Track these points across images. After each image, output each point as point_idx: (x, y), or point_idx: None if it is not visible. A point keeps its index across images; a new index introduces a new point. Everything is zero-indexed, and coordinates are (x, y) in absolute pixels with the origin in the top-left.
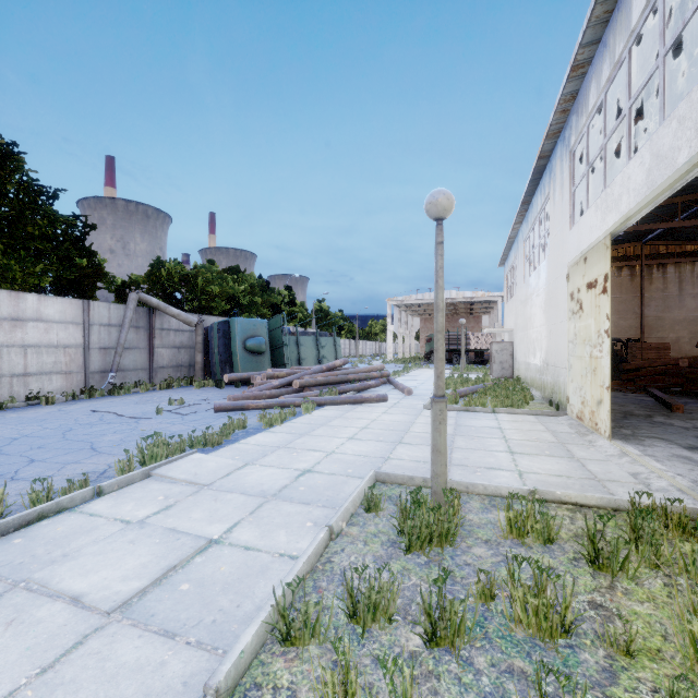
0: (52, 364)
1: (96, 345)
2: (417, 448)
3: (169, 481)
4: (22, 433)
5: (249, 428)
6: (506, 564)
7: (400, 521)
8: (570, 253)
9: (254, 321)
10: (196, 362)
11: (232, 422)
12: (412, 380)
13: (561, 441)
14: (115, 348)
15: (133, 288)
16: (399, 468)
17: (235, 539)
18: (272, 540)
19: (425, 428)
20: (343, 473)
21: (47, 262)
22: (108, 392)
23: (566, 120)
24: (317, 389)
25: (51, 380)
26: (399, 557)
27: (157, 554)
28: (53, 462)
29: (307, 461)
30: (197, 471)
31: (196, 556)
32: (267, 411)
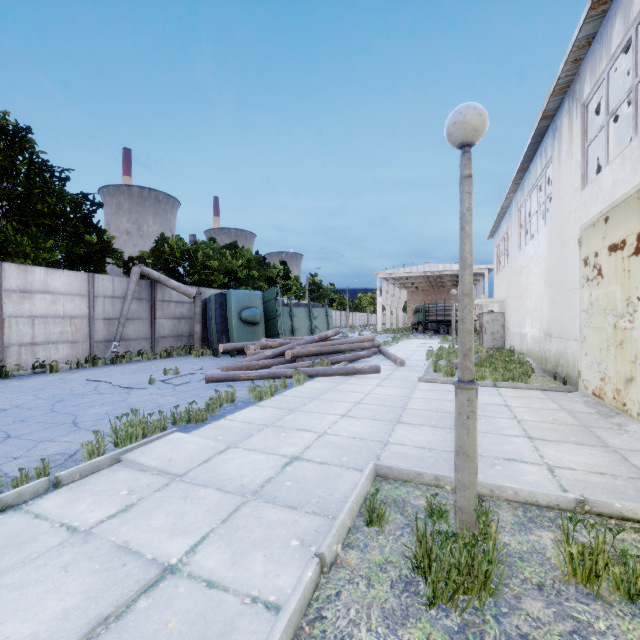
0: (59, 334)
1: (100, 316)
2: (418, 430)
3: (140, 468)
4: (14, 403)
5: (238, 401)
6: (583, 638)
7: (416, 552)
8: (583, 215)
9: (249, 292)
10: (195, 332)
11: (220, 396)
12: (403, 350)
13: (583, 423)
14: (118, 319)
15: (136, 262)
16: (402, 457)
17: (196, 566)
18: (244, 570)
19: (424, 404)
20: (336, 463)
21: (58, 238)
22: (111, 360)
23: (577, 72)
24: (310, 360)
25: (58, 349)
26: (419, 615)
27: (89, 592)
28: (28, 440)
29: (295, 445)
30: (173, 456)
31: (141, 597)
32: (259, 382)
